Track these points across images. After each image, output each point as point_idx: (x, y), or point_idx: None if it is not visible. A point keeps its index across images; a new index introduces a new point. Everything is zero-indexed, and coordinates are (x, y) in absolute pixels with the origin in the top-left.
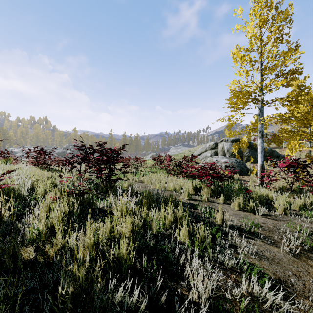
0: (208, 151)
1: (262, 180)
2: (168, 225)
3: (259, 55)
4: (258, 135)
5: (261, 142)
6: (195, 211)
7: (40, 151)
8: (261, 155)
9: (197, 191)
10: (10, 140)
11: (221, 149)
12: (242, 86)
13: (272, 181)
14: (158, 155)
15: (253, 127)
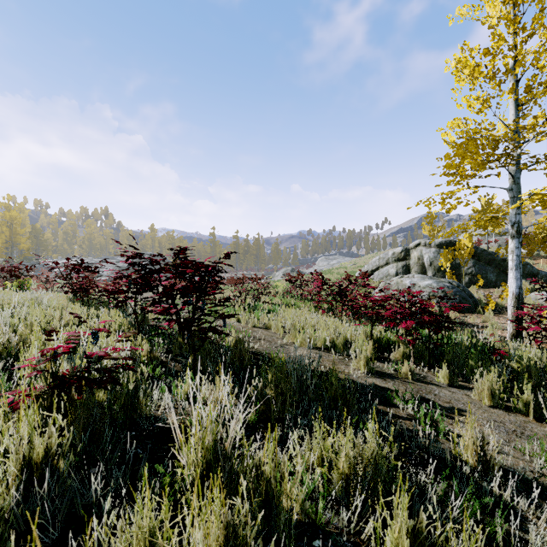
0: (391, 265)
1: (522, 327)
2: (339, 485)
3: (511, 63)
4: (509, 231)
5: (516, 245)
6: (393, 412)
7: (76, 266)
8: (516, 273)
9: (381, 350)
10: (46, 247)
11: (417, 261)
12: (475, 130)
13: (546, 331)
14: (296, 272)
15: (494, 216)
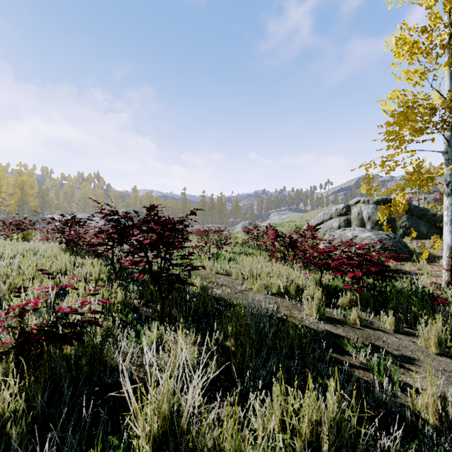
0: (334, 219)
1: None
2: None
3: (446, 40)
4: (444, 190)
5: (451, 202)
6: (346, 360)
7: (68, 221)
8: (451, 227)
9: (330, 296)
10: (50, 204)
11: (357, 216)
12: (413, 99)
13: None
14: (253, 225)
15: (429, 177)
